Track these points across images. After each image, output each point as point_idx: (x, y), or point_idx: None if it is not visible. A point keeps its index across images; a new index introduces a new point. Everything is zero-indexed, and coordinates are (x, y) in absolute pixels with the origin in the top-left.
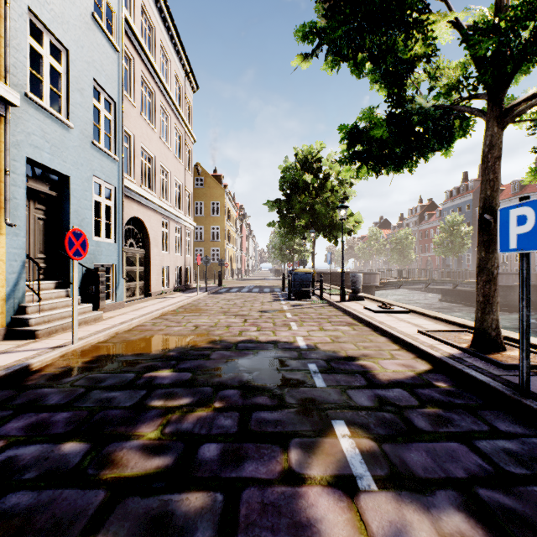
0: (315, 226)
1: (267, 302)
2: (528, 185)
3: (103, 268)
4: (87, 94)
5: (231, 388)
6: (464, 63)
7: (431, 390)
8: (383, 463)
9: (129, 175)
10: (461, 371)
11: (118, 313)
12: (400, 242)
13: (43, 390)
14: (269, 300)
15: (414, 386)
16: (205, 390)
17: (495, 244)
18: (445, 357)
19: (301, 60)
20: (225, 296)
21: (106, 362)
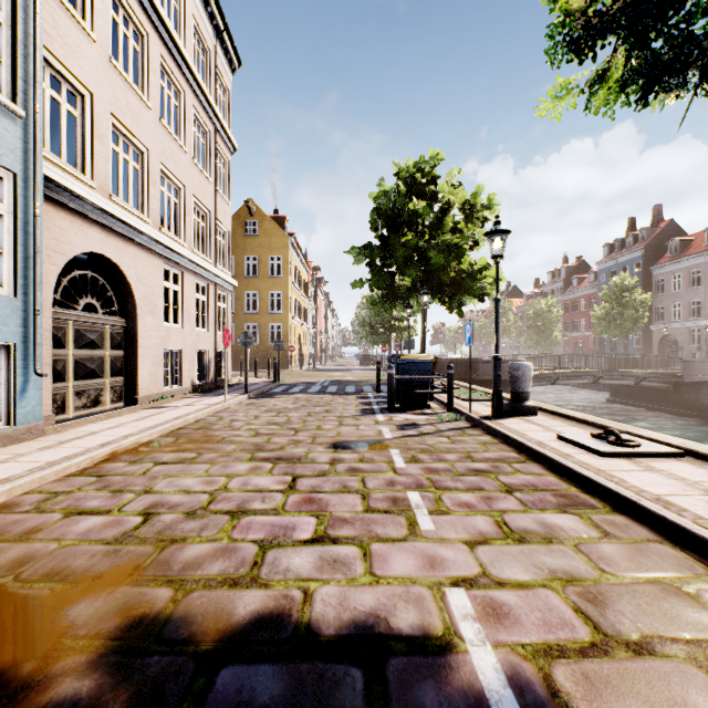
0: (428, 285)
1: (349, 417)
2: None
3: None
4: None
5: None
6: None
7: None
8: None
9: (81, 172)
10: None
11: None
12: (540, 316)
13: None
14: (354, 413)
15: None
16: None
17: None
18: None
19: None
20: (276, 402)
21: None
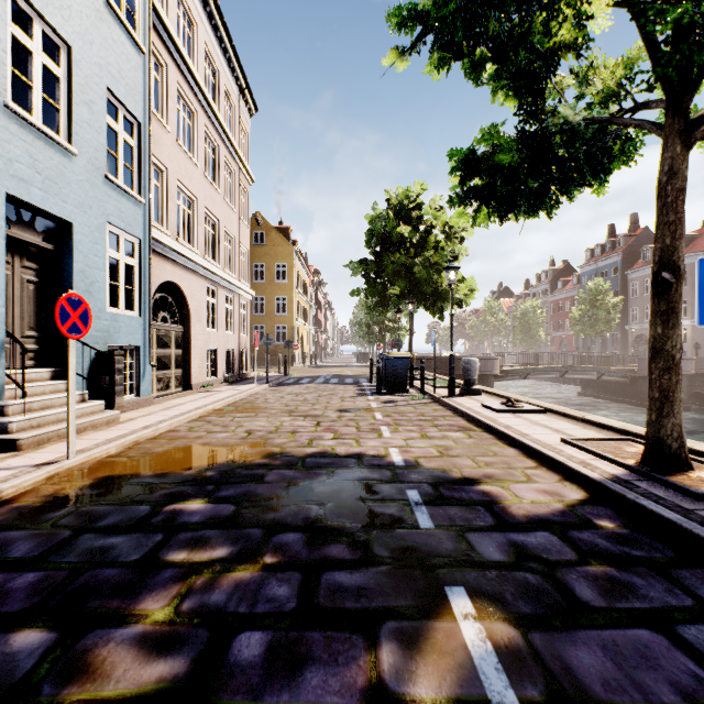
0: (414, 295)
1: (349, 397)
2: (695, 241)
3: (121, 351)
4: (98, 109)
5: (291, 531)
6: (629, 57)
7: (593, 534)
8: (533, 671)
9: (161, 225)
10: (635, 502)
11: (143, 413)
12: (526, 316)
13: (8, 534)
14: (352, 395)
15: (565, 526)
16: (253, 534)
17: (677, 316)
18: (606, 479)
19: (396, 58)
20: (292, 389)
21: (113, 486)
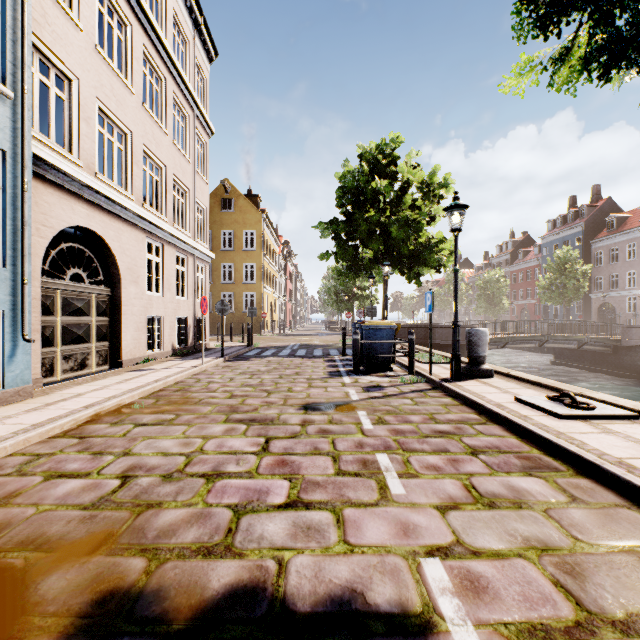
0: (389, 257)
1: (318, 379)
2: None
3: None
4: None
5: None
6: None
7: None
8: None
9: (69, 151)
10: None
11: None
12: (490, 285)
13: None
14: (322, 375)
15: None
16: None
17: None
18: None
19: None
20: (249, 365)
21: None
